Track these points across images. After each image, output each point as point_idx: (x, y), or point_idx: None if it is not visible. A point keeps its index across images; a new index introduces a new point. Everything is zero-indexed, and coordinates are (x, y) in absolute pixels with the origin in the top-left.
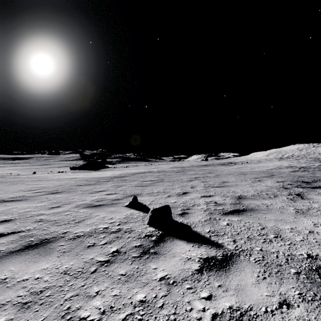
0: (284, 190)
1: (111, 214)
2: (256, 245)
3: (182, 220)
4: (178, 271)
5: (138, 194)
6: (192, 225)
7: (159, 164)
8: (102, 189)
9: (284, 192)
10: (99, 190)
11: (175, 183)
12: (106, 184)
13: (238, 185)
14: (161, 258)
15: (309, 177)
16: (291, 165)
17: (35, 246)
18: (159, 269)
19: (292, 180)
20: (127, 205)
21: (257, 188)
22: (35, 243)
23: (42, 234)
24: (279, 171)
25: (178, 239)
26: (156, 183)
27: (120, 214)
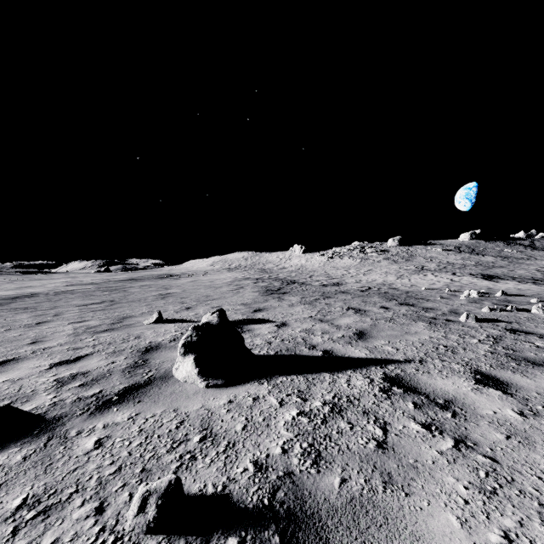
0: (267, 296)
1: (155, 329)
2: (288, 318)
3: (232, 320)
4: (271, 330)
5: (130, 316)
6: (244, 320)
7: (10, 279)
8: (34, 321)
9: (269, 298)
10: (30, 322)
11: (148, 302)
12: (9, 316)
13: (227, 297)
14: (255, 330)
15: (272, 287)
16: (246, 277)
17: (152, 349)
18: (262, 332)
19: (263, 289)
20: (153, 322)
21: (247, 298)
22: (145, 349)
23: (128, 348)
24: (244, 283)
25: (249, 325)
26: (115, 305)
27: (166, 327)
